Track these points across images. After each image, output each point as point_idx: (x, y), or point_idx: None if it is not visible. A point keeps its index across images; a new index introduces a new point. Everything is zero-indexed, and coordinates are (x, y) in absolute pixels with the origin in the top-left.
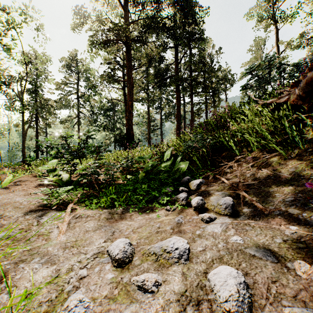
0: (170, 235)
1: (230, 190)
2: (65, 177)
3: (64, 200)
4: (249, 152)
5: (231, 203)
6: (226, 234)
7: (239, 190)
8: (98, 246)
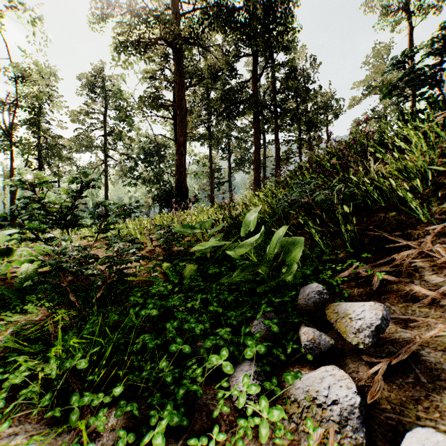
0: None
1: None
2: (26, 269)
3: None
4: None
5: None
6: None
7: None
8: None
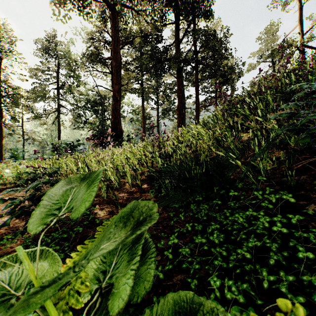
0: None
1: None
2: None
3: None
4: None
5: None
6: None
7: None
8: None
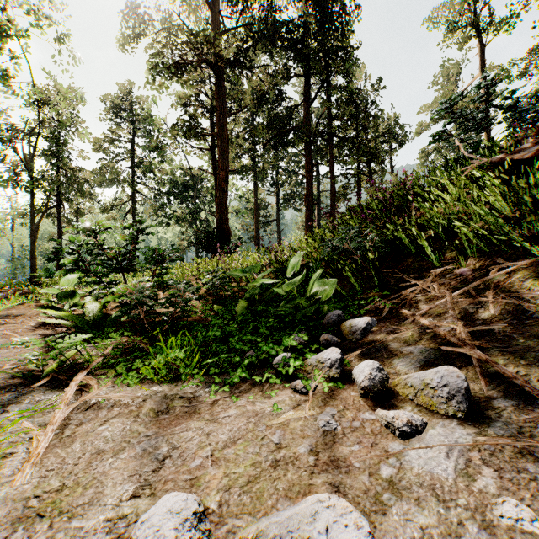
0: (310, 478)
1: (435, 342)
2: (91, 309)
3: (72, 362)
4: (462, 259)
5: (464, 386)
6: (474, 490)
7: (466, 346)
8: (110, 515)
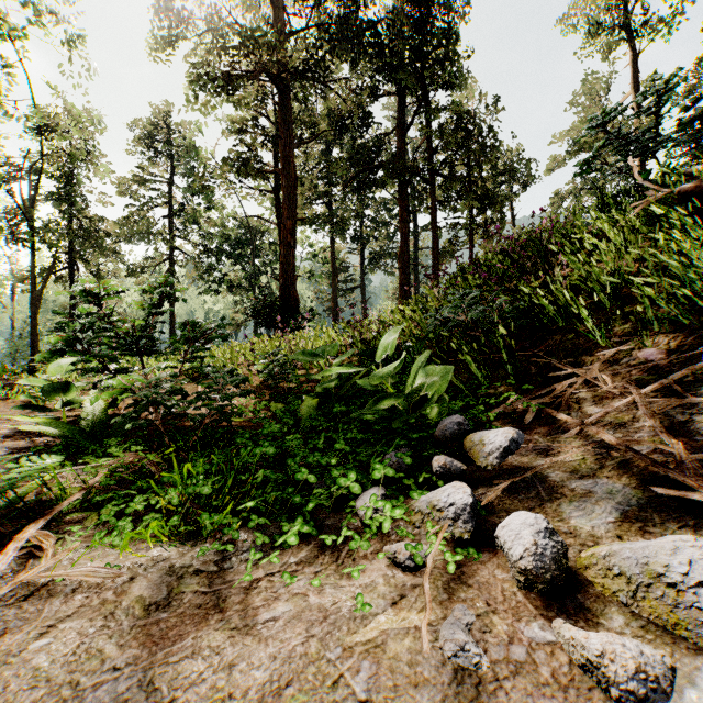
0: None
1: (629, 473)
2: (91, 409)
3: (33, 501)
4: (648, 335)
5: None
6: None
7: (702, 489)
8: None
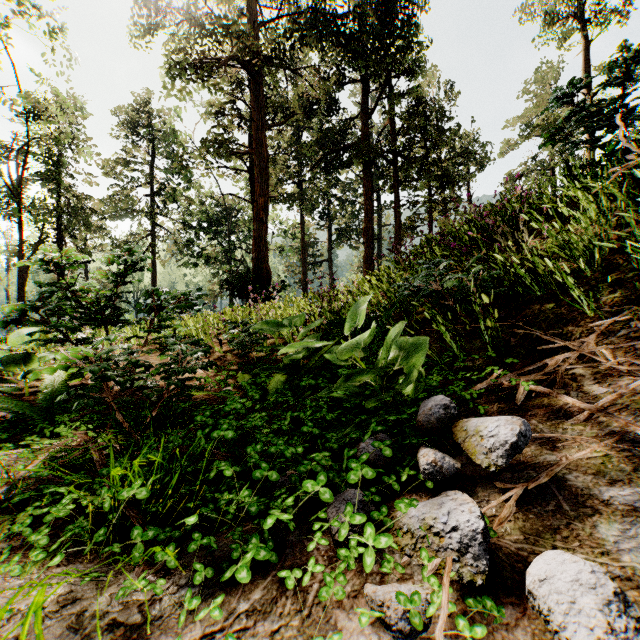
0: None
1: None
2: (51, 381)
3: None
4: None
5: None
6: None
7: None
8: None
